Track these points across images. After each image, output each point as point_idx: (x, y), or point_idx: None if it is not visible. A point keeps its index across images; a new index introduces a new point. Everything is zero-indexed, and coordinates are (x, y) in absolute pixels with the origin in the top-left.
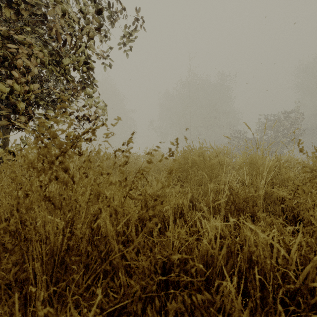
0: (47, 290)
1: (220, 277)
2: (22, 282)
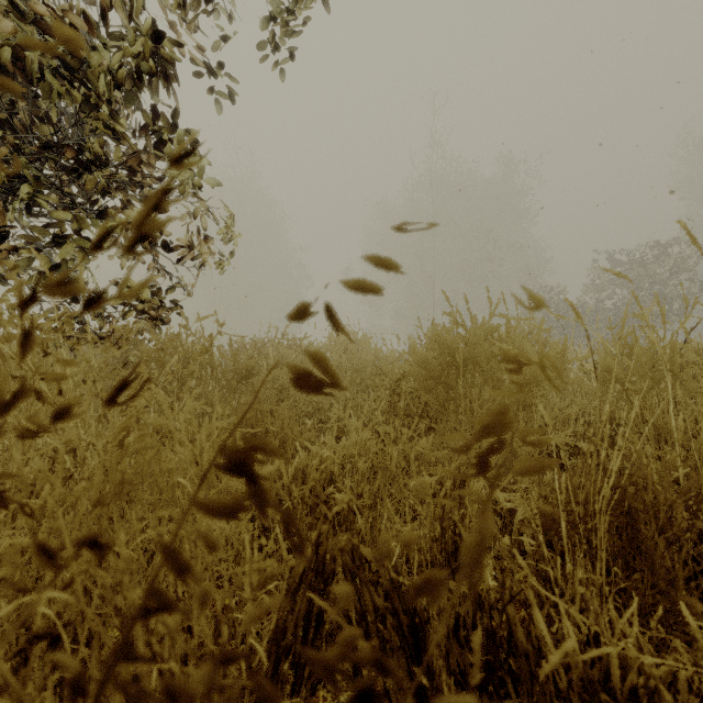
0: None
1: None
2: None
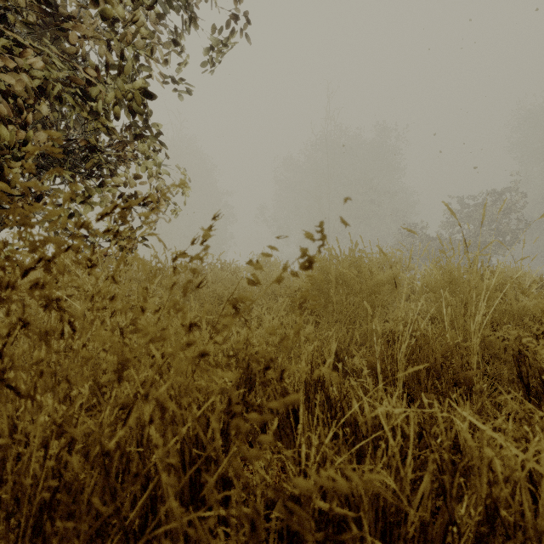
0: None
1: None
2: None
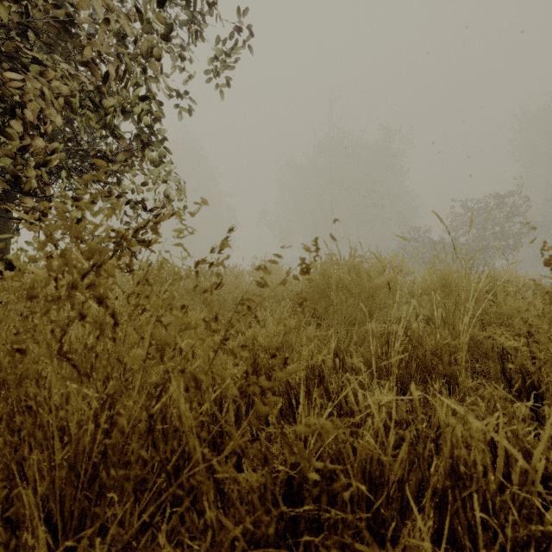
0: (64, 534)
1: (396, 504)
2: (18, 513)
